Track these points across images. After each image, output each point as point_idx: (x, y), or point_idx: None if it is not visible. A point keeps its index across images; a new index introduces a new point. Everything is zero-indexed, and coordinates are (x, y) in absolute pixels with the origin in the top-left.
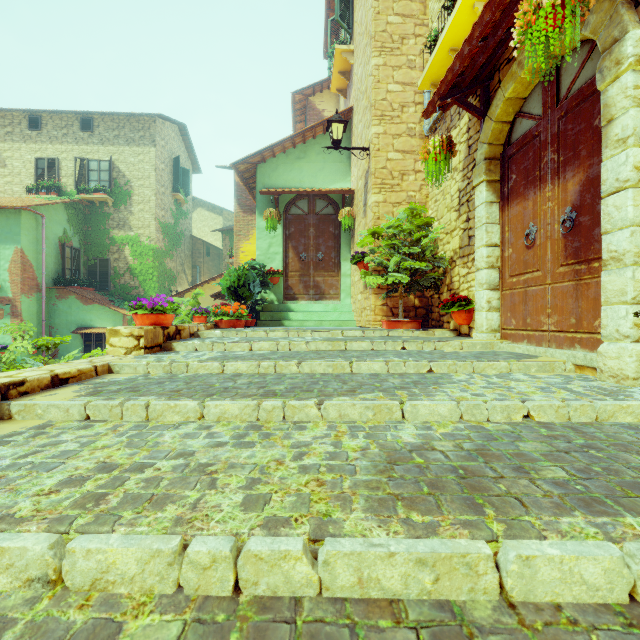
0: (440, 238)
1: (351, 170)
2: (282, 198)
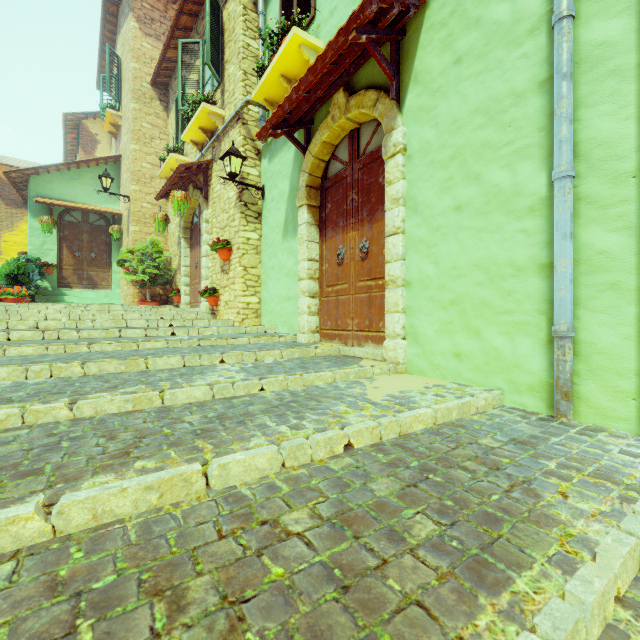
0: (173, 258)
1: (120, 198)
2: (57, 207)
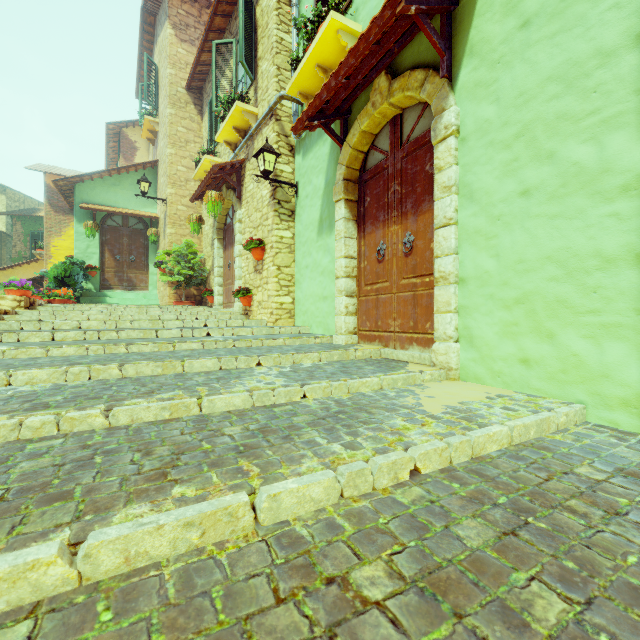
0: (206, 259)
1: (157, 201)
2: (99, 212)
